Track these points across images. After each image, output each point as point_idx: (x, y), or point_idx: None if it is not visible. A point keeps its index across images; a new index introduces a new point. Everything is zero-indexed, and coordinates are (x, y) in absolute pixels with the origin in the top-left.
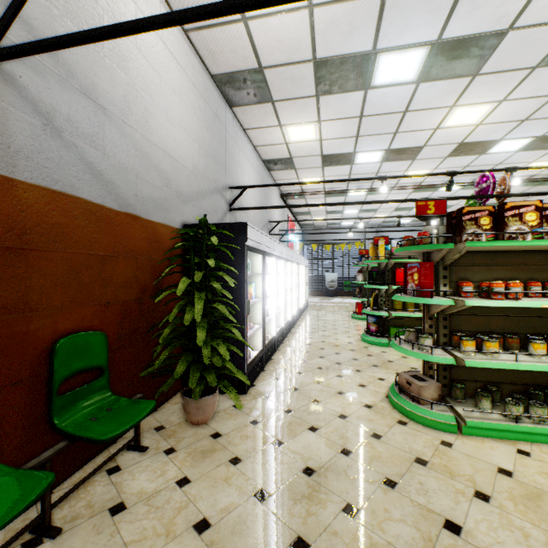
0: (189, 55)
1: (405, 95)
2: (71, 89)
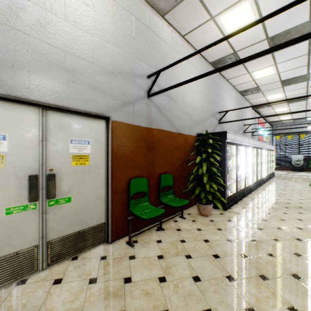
0: (199, 60)
1: None
2: (163, 96)
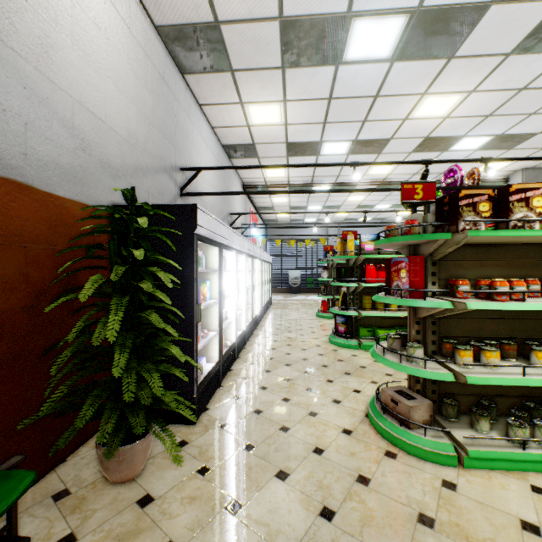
0: None
1: (378, 76)
2: None
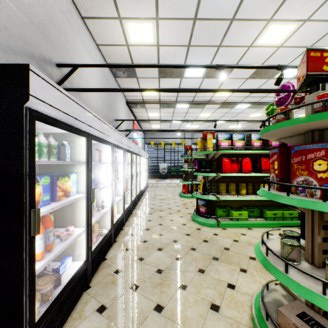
0: None
1: None
2: None
